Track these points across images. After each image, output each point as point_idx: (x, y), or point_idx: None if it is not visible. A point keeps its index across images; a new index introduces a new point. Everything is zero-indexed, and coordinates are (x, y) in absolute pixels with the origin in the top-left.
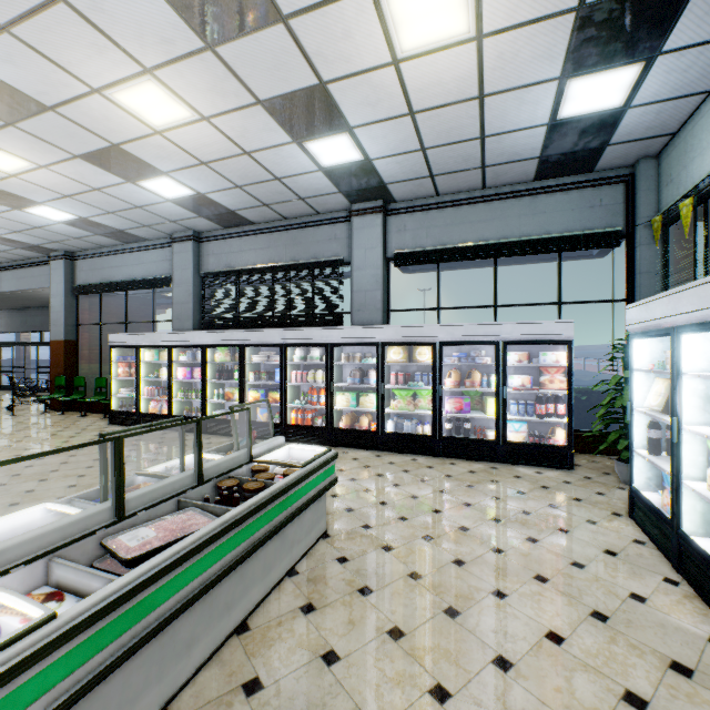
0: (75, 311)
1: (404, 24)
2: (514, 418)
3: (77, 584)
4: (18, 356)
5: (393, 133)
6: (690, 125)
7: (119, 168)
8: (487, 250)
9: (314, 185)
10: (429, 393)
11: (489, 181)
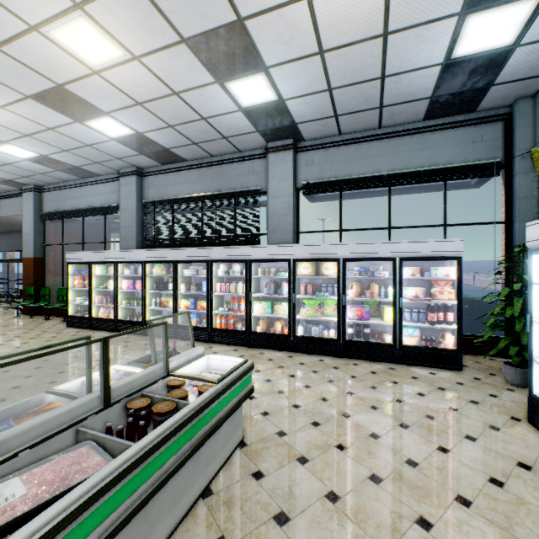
0: (43, 233)
1: None
2: (409, 325)
3: None
4: (4, 270)
5: (304, 73)
6: None
7: (66, 108)
8: (383, 180)
9: (235, 125)
10: (334, 302)
11: (385, 121)
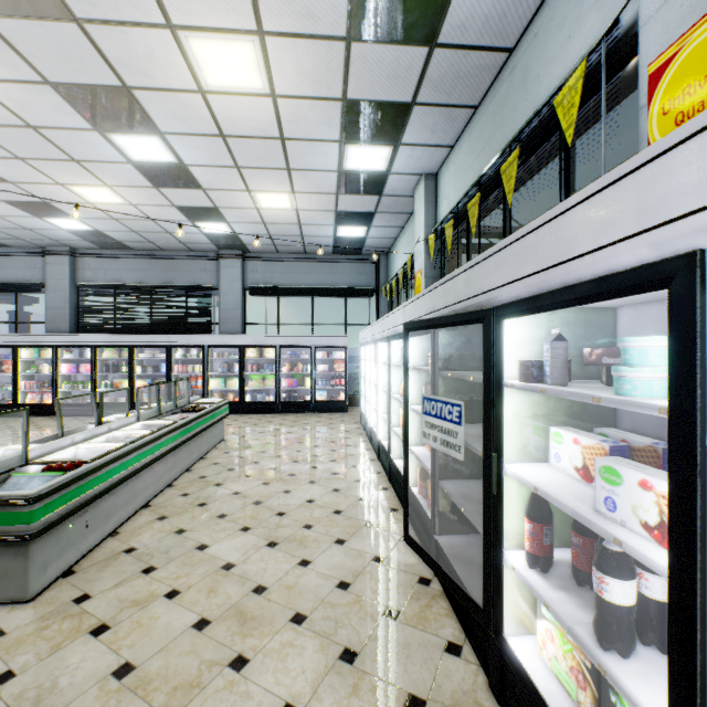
0: None
1: (263, 201)
2: (320, 388)
3: (164, 426)
4: None
5: (253, 227)
6: (394, 248)
7: (35, 210)
8: (308, 291)
9: (195, 238)
10: (273, 376)
11: (309, 251)
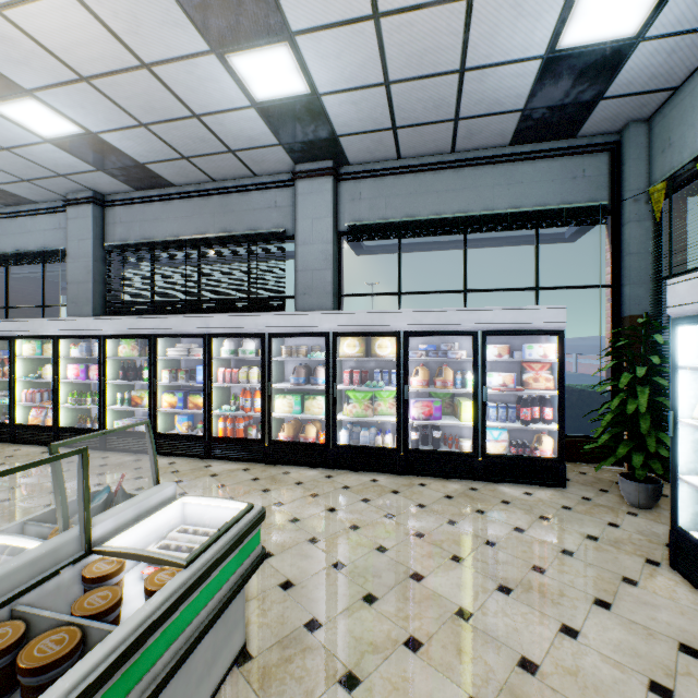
0: None
1: None
2: (495, 425)
3: None
4: None
5: (349, 51)
6: None
7: None
8: (457, 224)
9: (246, 131)
10: (391, 394)
11: (460, 141)
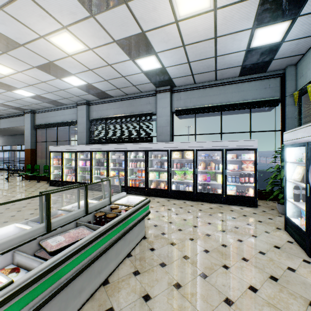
0: (35, 136)
1: (180, 4)
2: (230, 184)
3: (26, 263)
4: (11, 156)
5: (175, 55)
6: None
7: (53, 72)
8: (217, 108)
9: (139, 79)
10: (191, 172)
11: (218, 77)
